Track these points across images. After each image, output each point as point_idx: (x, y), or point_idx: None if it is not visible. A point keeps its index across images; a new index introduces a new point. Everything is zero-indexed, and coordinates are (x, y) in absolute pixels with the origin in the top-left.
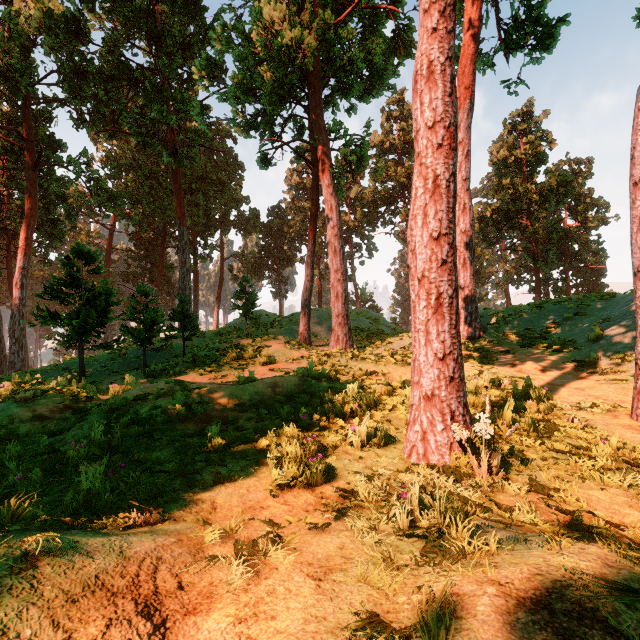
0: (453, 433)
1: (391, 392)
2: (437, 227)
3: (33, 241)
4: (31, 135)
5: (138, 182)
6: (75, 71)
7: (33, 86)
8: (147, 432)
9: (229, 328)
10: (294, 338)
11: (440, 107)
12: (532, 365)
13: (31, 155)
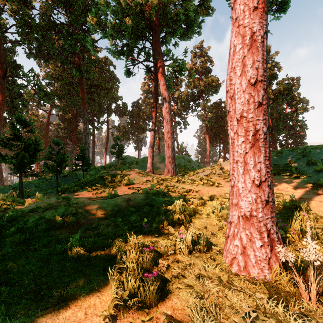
0: (278, 254)
1: (203, 204)
2: (254, 74)
3: (4, 118)
4: (2, 60)
5: (62, 87)
6: (25, 24)
7: (3, 33)
8: (26, 239)
9: (110, 165)
10: (144, 170)
11: None
12: (284, 186)
13: (2, 71)
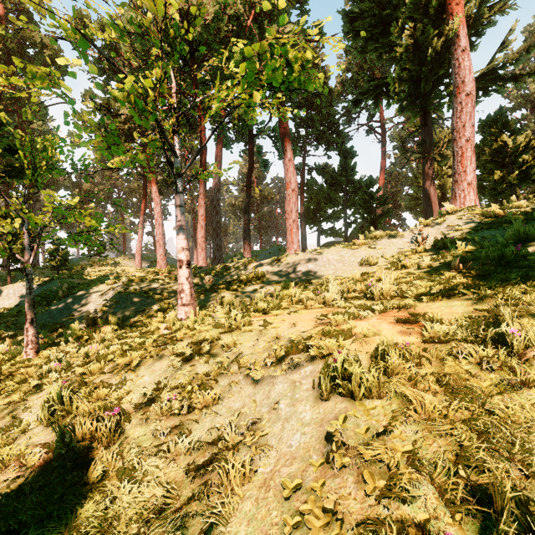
0: None
1: None
2: (202, 235)
3: None
4: None
5: None
6: None
7: None
8: None
9: (74, 264)
10: None
11: (203, 212)
12: None
13: None
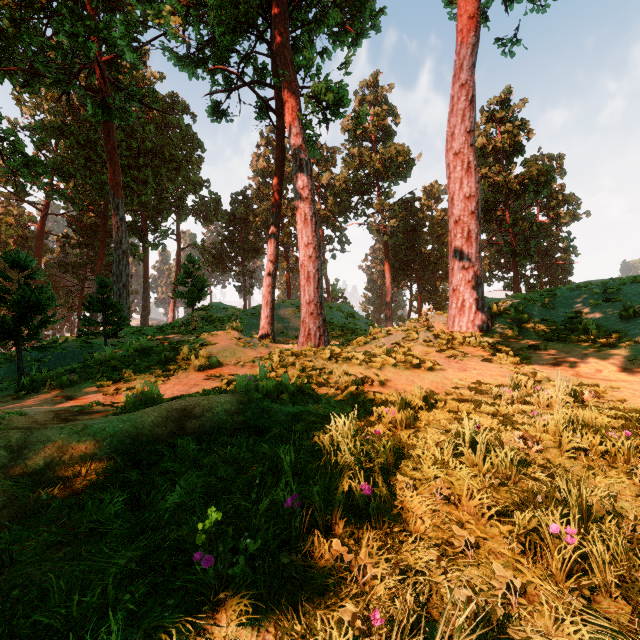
0: None
1: (412, 422)
2: None
3: None
4: None
5: (72, 153)
6: None
7: None
8: None
9: (176, 323)
10: (255, 334)
11: None
12: (588, 366)
13: None
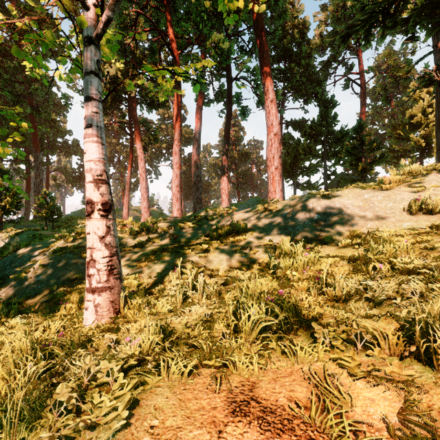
0: None
1: None
2: (177, 184)
3: None
4: None
5: None
6: None
7: None
8: None
9: (73, 216)
10: None
11: (178, 160)
12: None
13: None
